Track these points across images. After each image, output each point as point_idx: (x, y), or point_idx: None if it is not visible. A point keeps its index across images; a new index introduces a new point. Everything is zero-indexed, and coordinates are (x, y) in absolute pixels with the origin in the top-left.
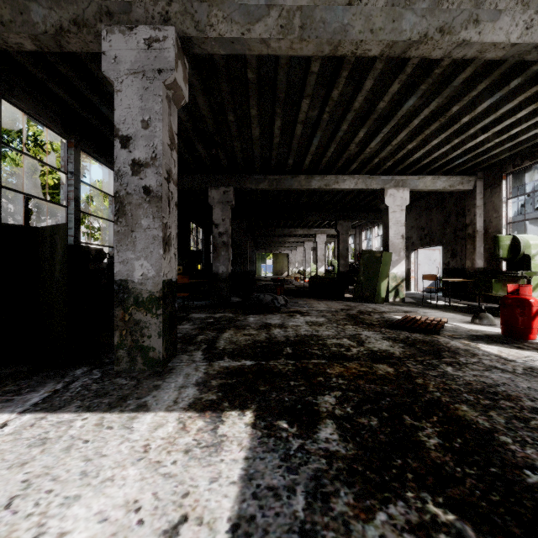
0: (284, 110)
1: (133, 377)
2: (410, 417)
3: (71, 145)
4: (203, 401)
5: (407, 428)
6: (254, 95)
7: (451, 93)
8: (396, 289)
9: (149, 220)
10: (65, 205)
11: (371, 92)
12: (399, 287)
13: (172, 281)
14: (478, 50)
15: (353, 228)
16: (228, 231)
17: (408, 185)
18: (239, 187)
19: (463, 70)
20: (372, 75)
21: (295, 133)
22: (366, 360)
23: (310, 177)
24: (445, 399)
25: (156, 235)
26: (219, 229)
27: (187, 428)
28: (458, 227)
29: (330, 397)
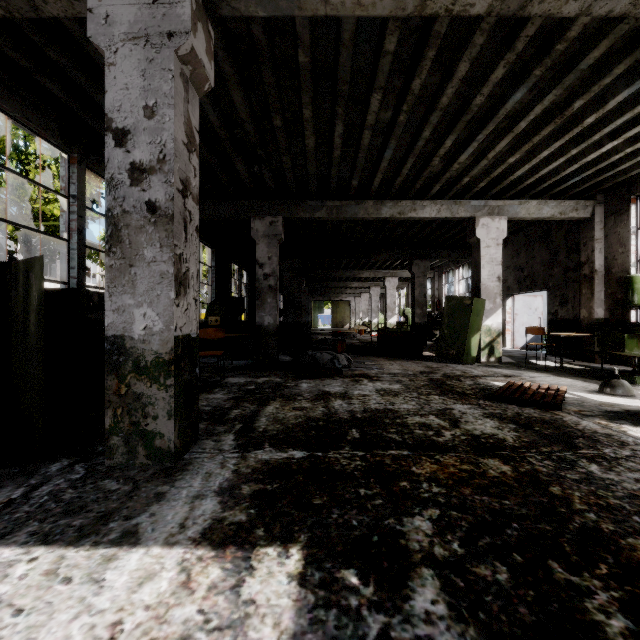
0: (347, 111)
1: (129, 478)
2: (561, 565)
3: (73, 161)
4: (226, 525)
5: (562, 590)
6: (307, 88)
7: (574, 82)
8: (490, 346)
9: (154, 250)
10: (65, 238)
11: (464, 83)
12: (495, 344)
13: (191, 337)
14: (632, 2)
15: (431, 269)
16: (275, 272)
17: (506, 212)
18: (290, 216)
19: (596, 44)
20: (469, 54)
21: (361, 142)
22: (466, 451)
23: (380, 203)
24: (608, 527)
25: (165, 272)
26: (265, 270)
27: (193, 583)
28: (569, 266)
29: (423, 519)
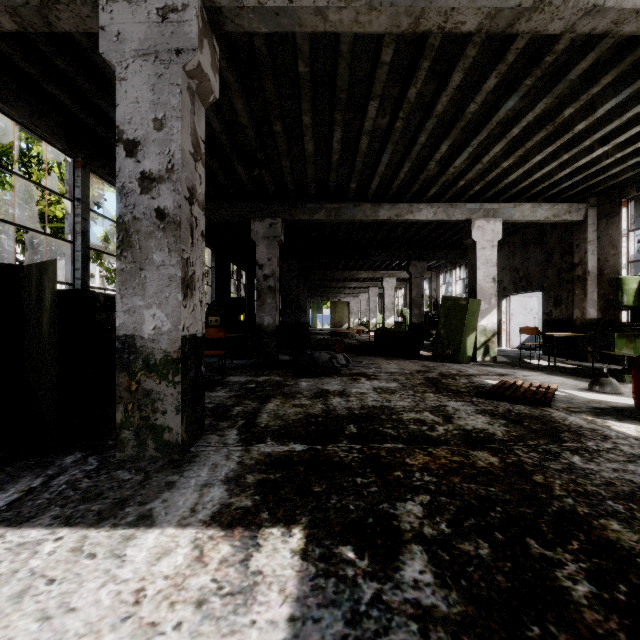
0: (345, 117)
1: (140, 469)
2: (537, 541)
3: (77, 165)
4: (233, 509)
5: (536, 562)
6: (307, 96)
7: (564, 91)
8: (485, 346)
9: (163, 254)
10: (70, 240)
11: (458, 91)
12: (490, 343)
13: (197, 336)
14: (613, 21)
15: (428, 270)
16: (275, 273)
17: (501, 215)
18: (289, 218)
19: (584, 56)
20: (462, 65)
21: (359, 147)
22: (458, 444)
23: (377, 206)
24: (583, 510)
25: (173, 275)
26: (264, 271)
27: (205, 557)
28: (563, 267)
29: (415, 504)
